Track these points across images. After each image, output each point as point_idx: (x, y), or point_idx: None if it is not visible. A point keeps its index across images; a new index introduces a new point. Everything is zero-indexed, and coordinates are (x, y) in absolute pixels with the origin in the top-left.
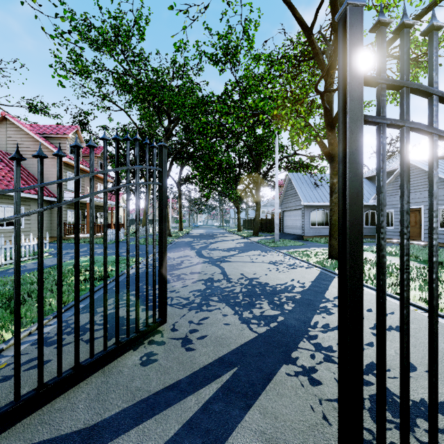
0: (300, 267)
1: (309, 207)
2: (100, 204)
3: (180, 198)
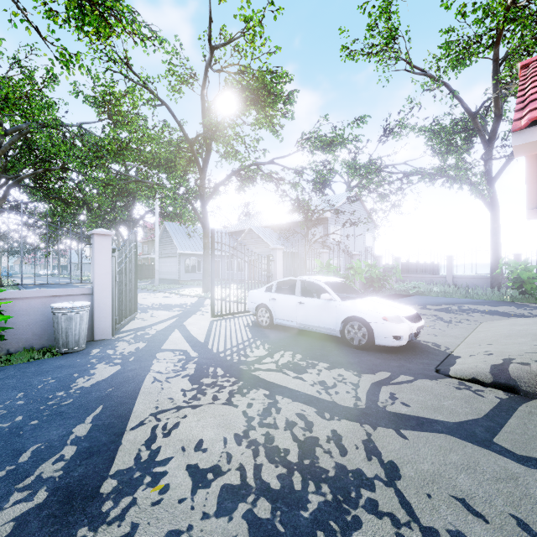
0: (186, 297)
1: (185, 255)
2: None
3: None
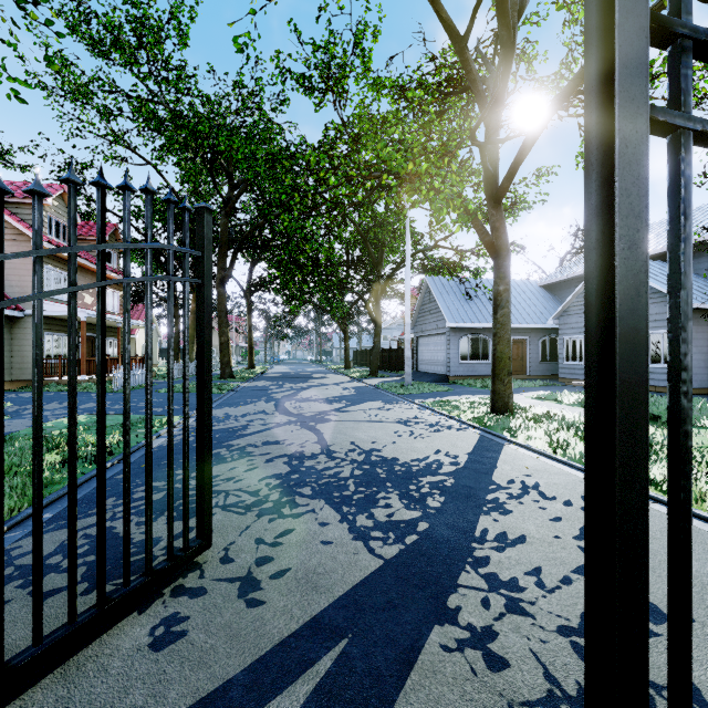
0: (448, 428)
1: (458, 330)
2: (108, 323)
3: (249, 315)
